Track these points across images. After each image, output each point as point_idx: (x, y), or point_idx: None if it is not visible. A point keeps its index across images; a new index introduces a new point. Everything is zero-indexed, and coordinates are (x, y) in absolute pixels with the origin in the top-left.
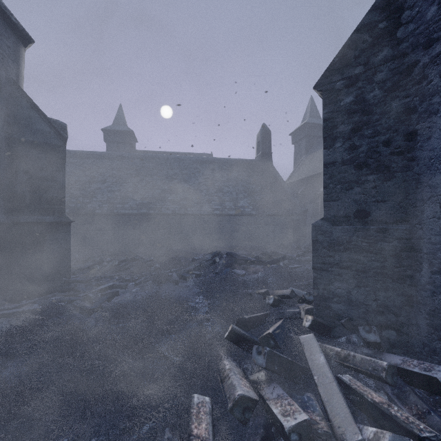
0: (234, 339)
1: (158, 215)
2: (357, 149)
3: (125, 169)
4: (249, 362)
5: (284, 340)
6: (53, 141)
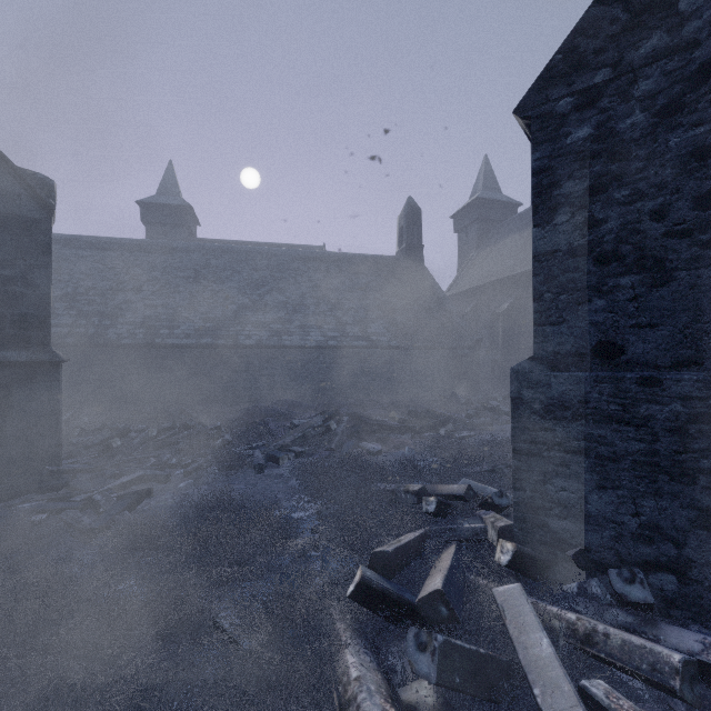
0: (367, 599)
1: (233, 347)
2: (599, 227)
3: (177, 269)
4: (398, 651)
5: (463, 597)
6: (26, 211)
